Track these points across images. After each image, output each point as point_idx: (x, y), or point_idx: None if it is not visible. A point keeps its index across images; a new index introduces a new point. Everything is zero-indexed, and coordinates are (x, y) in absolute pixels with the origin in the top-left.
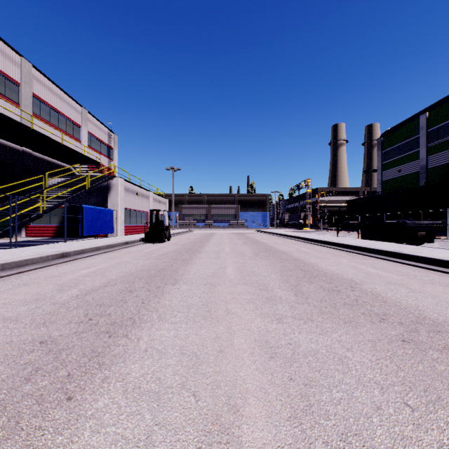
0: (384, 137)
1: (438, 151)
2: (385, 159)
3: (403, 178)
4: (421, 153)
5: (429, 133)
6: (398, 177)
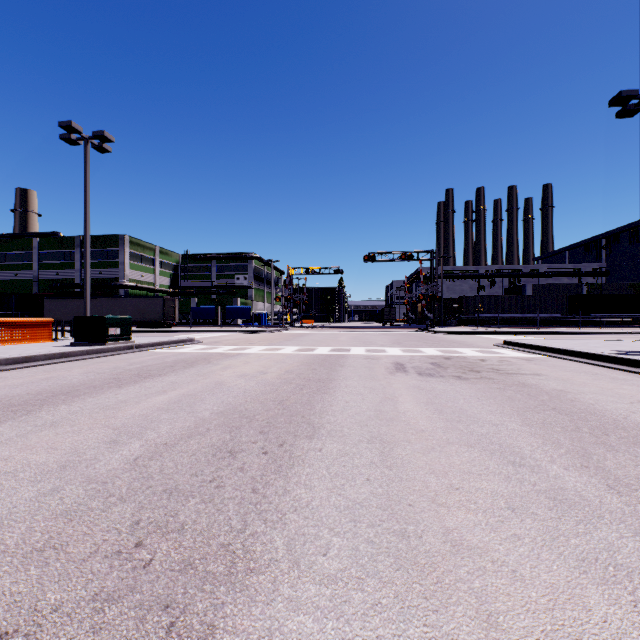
0: (1, 240)
1: (47, 268)
2: (3, 261)
3: (21, 282)
4: (36, 267)
5: (41, 253)
6: (16, 279)
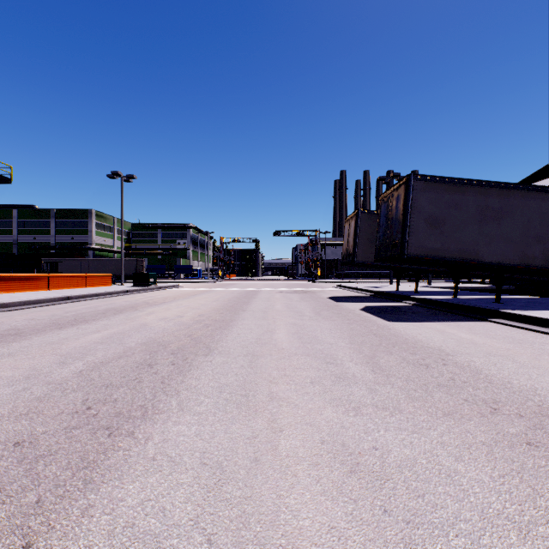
0: None
1: (25, 234)
2: None
3: (1, 244)
4: (15, 232)
5: (20, 222)
6: None
